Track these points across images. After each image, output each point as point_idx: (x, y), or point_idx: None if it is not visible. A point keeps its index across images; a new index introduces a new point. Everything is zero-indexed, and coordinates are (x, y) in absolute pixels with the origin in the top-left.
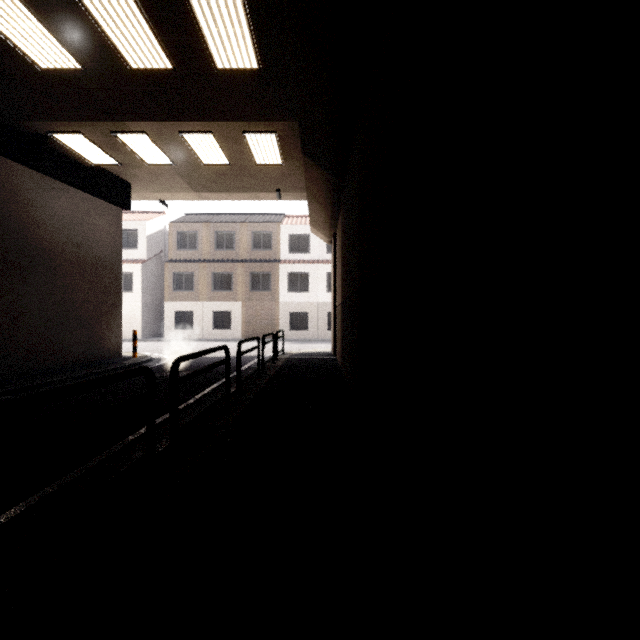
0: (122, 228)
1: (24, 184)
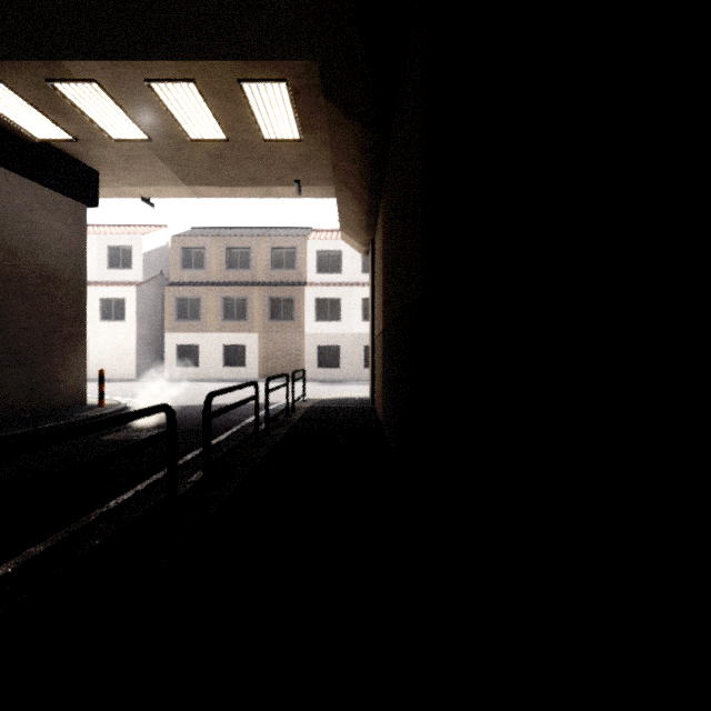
0: (113, 243)
1: None
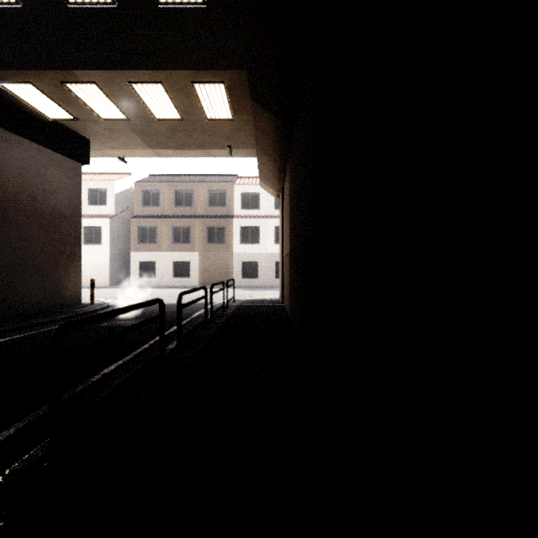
0: (92, 187)
1: None
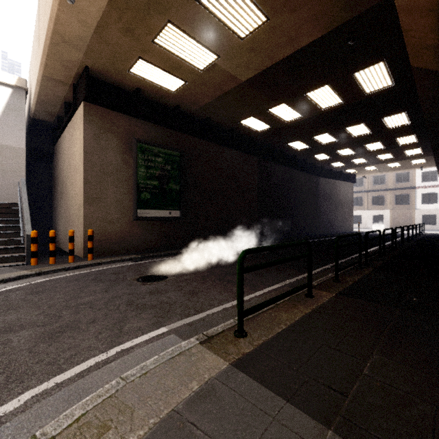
0: None
1: (337, 185)
